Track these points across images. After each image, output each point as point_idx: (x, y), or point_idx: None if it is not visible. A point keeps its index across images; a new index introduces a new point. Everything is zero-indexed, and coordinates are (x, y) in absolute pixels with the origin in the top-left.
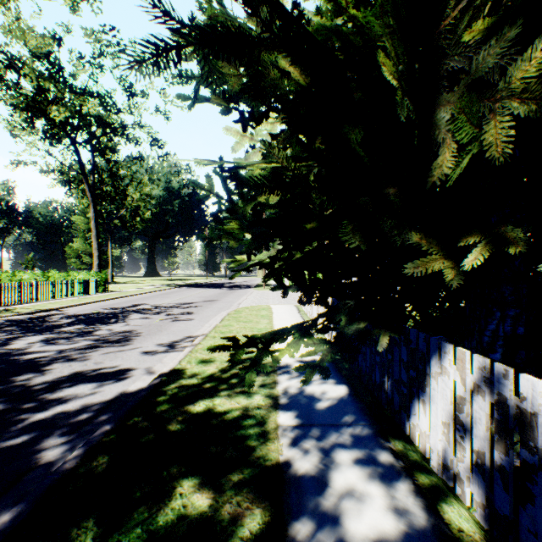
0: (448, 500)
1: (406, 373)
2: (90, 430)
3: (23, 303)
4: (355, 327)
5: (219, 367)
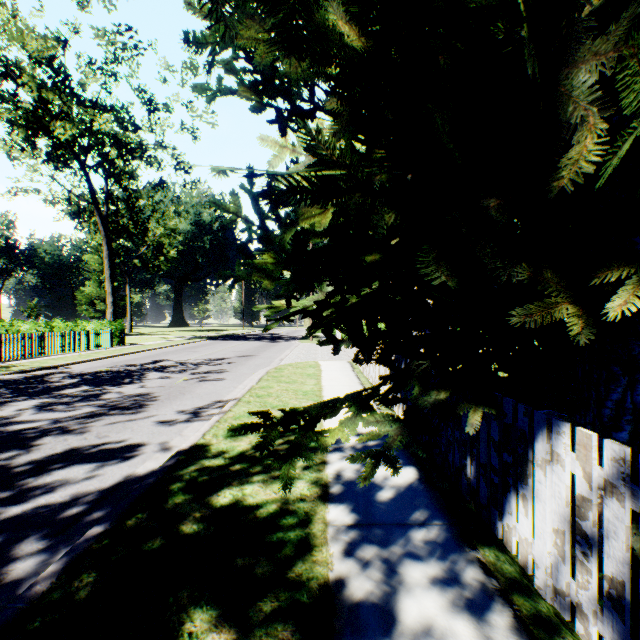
0: None
1: (498, 456)
2: (78, 531)
3: (19, 359)
4: (433, 398)
5: (253, 442)
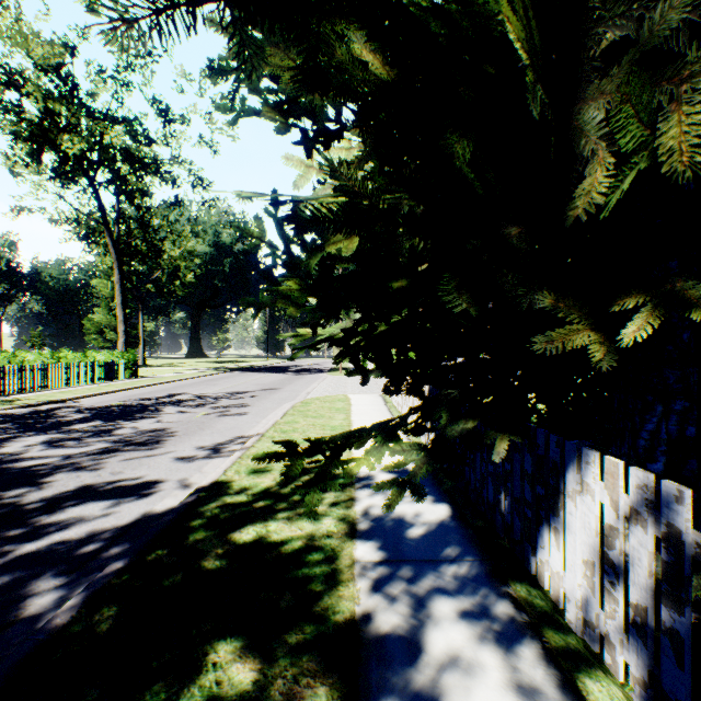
0: (593, 674)
1: (531, 489)
2: (96, 568)
3: (24, 392)
4: (461, 427)
5: (278, 478)
